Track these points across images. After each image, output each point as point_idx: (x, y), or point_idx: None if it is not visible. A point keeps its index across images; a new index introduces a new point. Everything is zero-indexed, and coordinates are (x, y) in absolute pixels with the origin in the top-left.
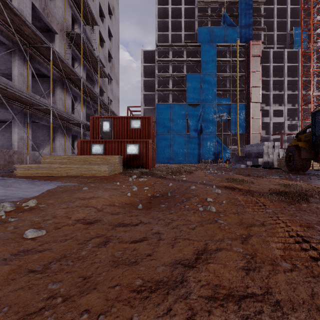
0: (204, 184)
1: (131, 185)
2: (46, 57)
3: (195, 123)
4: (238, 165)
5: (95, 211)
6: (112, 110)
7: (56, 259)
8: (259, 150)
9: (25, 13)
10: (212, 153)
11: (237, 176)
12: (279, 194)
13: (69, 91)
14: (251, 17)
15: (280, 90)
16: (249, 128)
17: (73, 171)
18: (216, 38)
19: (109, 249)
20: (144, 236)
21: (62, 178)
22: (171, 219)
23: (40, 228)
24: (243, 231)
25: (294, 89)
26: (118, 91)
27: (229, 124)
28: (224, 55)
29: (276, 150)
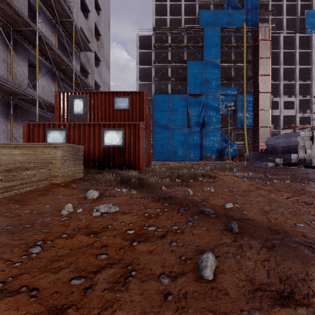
0: None
1: None
2: None
3: (196, 115)
4: (262, 163)
5: None
6: None
7: None
8: (290, 143)
9: None
10: (215, 149)
11: None
12: None
13: (23, 54)
14: None
15: (290, 80)
16: (257, 121)
17: None
18: (220, 22)
19: None
20: None
21: None
22: None
23: None
24: None
25: (305, 79)
26: (108, 77)
27: (234, 117)
28: (228, 41)
29: None
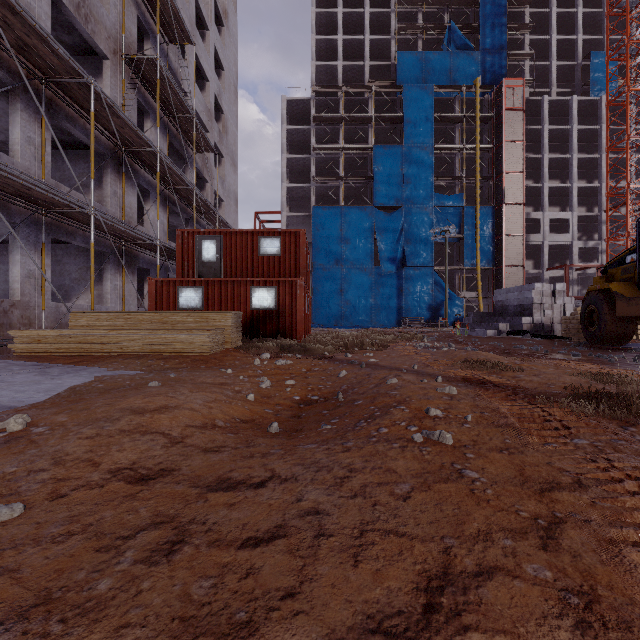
0: (416, 373)
1: (258, 376)
2: (82, 106)
3: (391, 245)
4: (480, 330)
5: (165, 443)
6: (222, 218)
7: (19, 609)
8: (523, 300)
9: (37, 12)
10: (425, 307)
11: (485, 355)
12: (590, 397)
13: (132, 179)
14: (505, 32)
15: (564, 180)
16: (500, 256)
17: (134, 345)
18: (434, 74)
19: (179, 570)
20: (279, 521)
21: (111, 360)
22: (347, 466)
23: (13, 496)
24: (536, 504)
25: (591, 177)
26: (235, 181)
27: (460, 248)
28: (449, 109)
29: (559, 301)
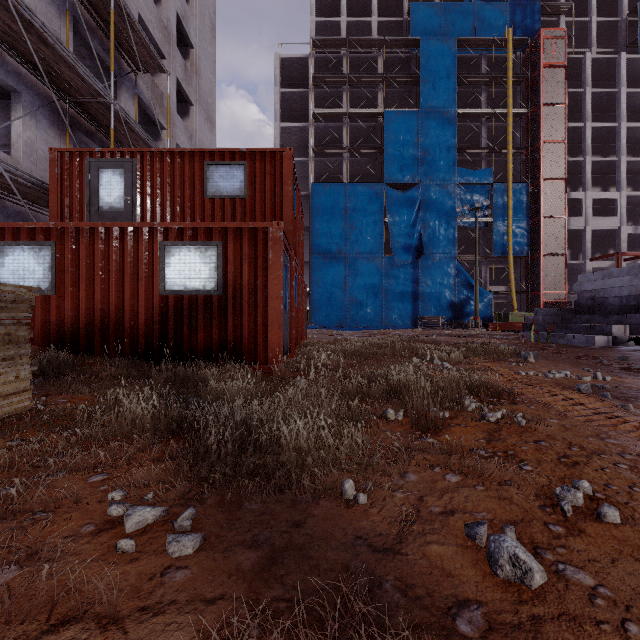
0: None
1: None
2: None
3: (405, 230)
4: (578, 336)
5: None
6: None
7: None
8: None
9: None
10: (446, 304)
11: None
12: None
13: None
14: None
15: (605, 155)
16: (537, 243)
17: None
18: (455, 30)
19: None
20: None
21: None
22: None
23: None
24: None
25: (637, 152)
26: (211, 143)
27: (486, 234)
28: (473, 71)
29: None
